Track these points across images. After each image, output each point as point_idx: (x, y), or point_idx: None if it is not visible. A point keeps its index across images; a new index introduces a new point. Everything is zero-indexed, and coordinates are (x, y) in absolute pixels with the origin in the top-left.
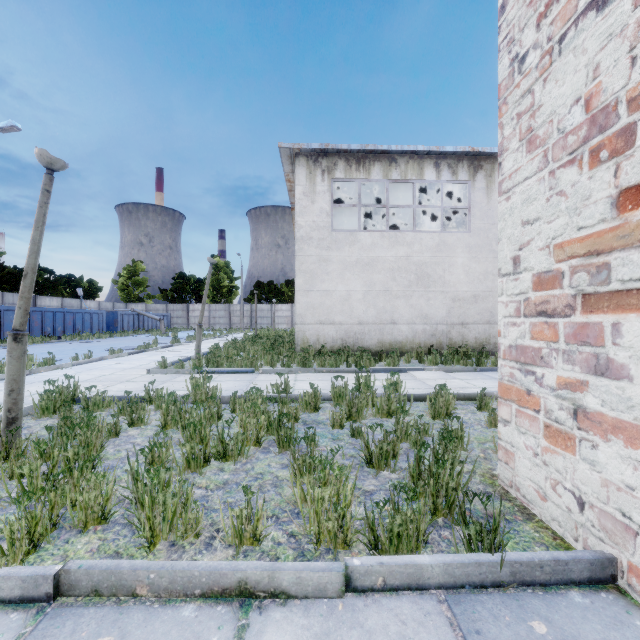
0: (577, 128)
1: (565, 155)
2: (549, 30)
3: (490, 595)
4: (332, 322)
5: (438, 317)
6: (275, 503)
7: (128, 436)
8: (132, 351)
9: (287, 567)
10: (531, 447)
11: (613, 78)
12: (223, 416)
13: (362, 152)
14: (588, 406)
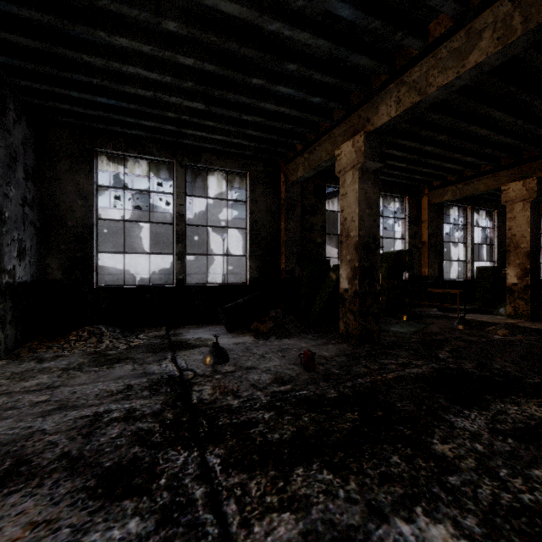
0: None
1: None
2: None
3: None
4: None
5: (170, 270)
6: None
7: None
8: None
9: None
10: None
11: None
12: None
13: None
14: None
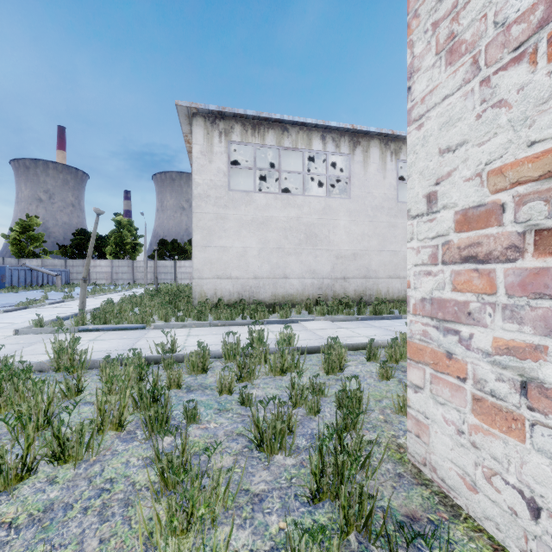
0: (527, 12)
1: (507, 53)
2: None
3: None
4: (229, 277)
5: (324, 272)
6: (116, 543)
7: None
8: (10, 308)
9: None
10: (453, 422)
11: None
12: (89, 387)
13: (257, 119)
14: (547, 380)
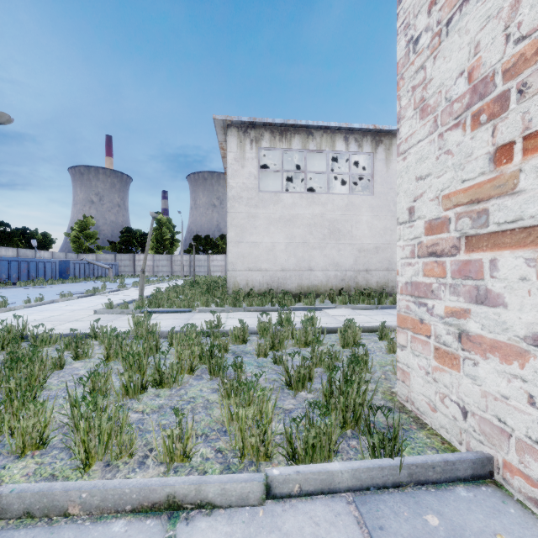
0: (461, 97)
1: (451, 120)
2: (438, 15)
3: (391, 494)
4: (259, 269)
5: (347, 265)
6: (205, 423)
7: (72, 368)
8: (82, 295)
9: (213, 480)
10: (423, 367)
11: (491, 53)
12: (162, 349)
13: (284, 126)
14: (470, 330)
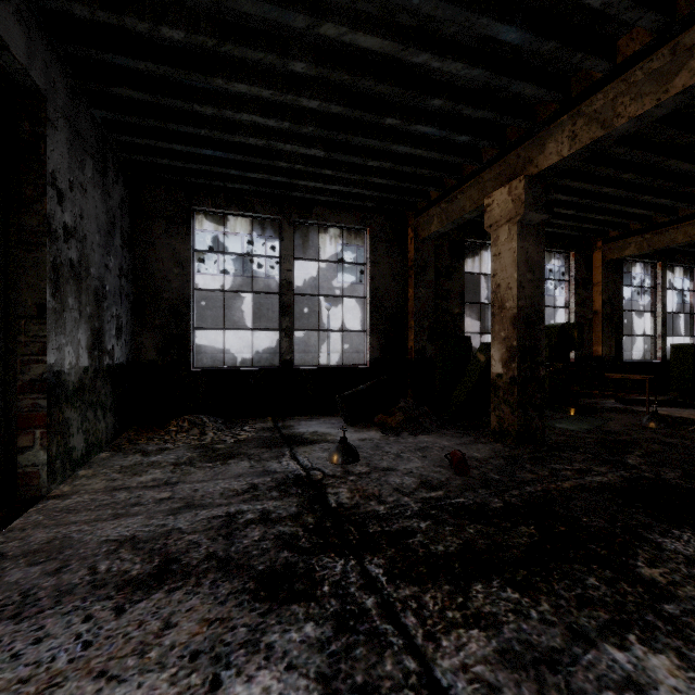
0: None
1: None
2: None
3: None
4: None
5: (263, 347)
6: None
7: None
8: None
9: None
10: None
11: None
12: None
13: None
14: None
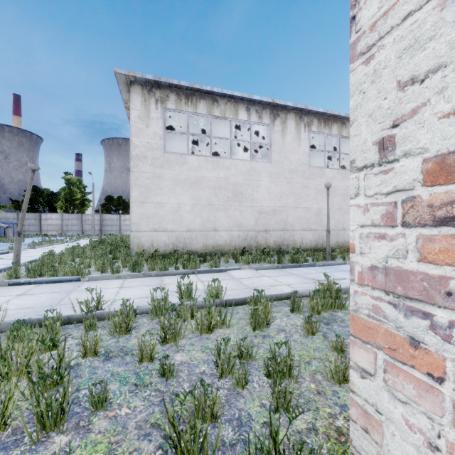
0: None
1: None
2: None
3: None
4: (165, 229)
5: (249, 225)
6: None
7: None
8: None
9: None
10: (421, 431)
11: None
12: None
13: (190, 89)
14: None
